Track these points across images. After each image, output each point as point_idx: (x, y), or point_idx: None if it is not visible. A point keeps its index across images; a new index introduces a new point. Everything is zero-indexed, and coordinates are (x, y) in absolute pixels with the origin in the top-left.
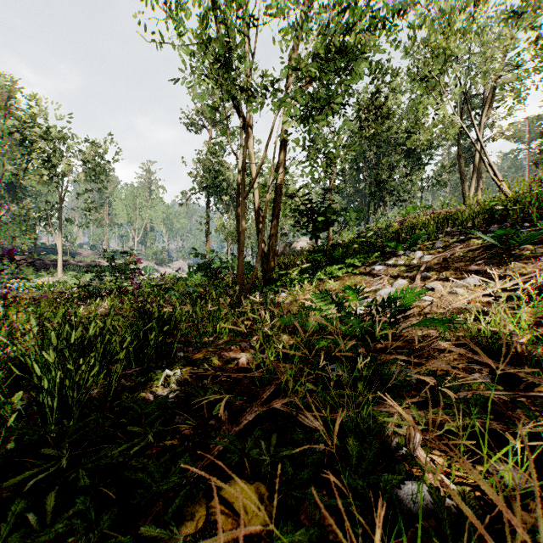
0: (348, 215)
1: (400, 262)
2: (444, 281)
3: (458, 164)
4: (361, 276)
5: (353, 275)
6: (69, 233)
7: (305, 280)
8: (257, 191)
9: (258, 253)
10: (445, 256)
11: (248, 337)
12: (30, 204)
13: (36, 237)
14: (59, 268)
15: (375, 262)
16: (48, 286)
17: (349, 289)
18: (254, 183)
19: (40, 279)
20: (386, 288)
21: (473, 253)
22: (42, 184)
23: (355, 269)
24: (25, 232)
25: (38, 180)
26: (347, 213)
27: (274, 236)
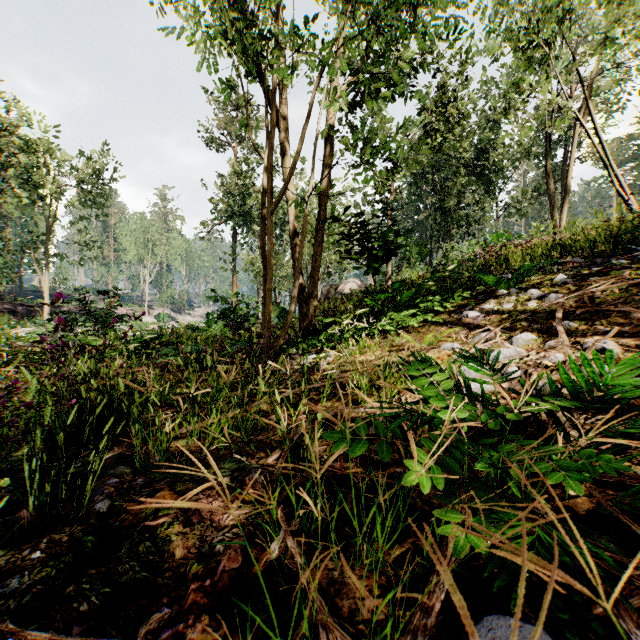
0: (408, 249)
1: (506, 305)
2: (613, 335)
3: (547, 185)
4: (448, 326)
5: (433, 325)
6: (61, 272)
7: (361, 332)
8: (293, 209)
9: (293, 293)
10: (593, 295)
11: (265, 445)
12: (11, 235)
13: (18, 277)
14: (46, 316)
15: (463, 306)
16: (7, 340)
17: (474, 356)
18: (289, 198)
19: (17, 330)
20: (505, 346)
21: (638, 289)
22: (23, 209)
23: (434, 316)
24: (3, 270)
25: (17, 204)
26: (407, 247)
27: (316, 270)
